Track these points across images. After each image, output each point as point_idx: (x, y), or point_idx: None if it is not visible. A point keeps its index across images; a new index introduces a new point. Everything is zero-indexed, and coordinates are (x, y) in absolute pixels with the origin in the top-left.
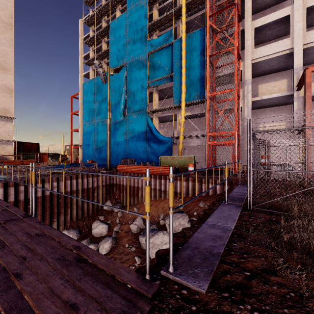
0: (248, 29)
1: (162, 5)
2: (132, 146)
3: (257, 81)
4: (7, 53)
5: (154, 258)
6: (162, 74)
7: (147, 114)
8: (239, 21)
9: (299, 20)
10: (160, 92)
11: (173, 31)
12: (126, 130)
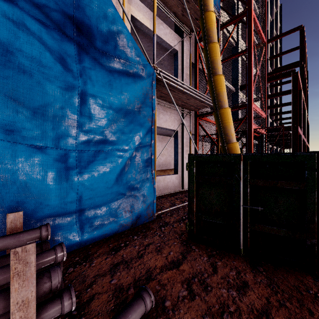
0: None
1: None
2: None
3: None
4: None
5: None
6: None
7: None
8: None
9: None
10: None
11: None
12: None
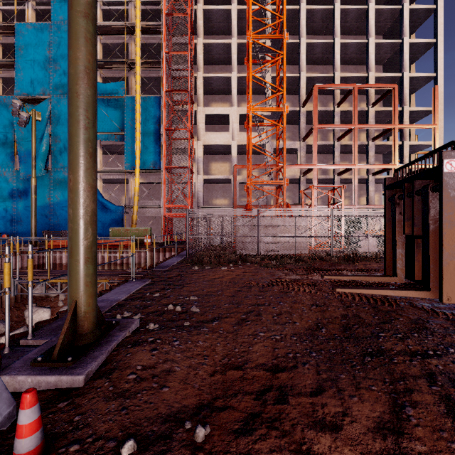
0: (200, 113)
1: (108, 40)
2: (61, 214)
3: (209, 158)
4: None
5: None
6: (109, 129)
7: None
8: (193, 103)
9: (235, 121)
10: (105, 147)
11: (125, 85)
12: (50, 191)
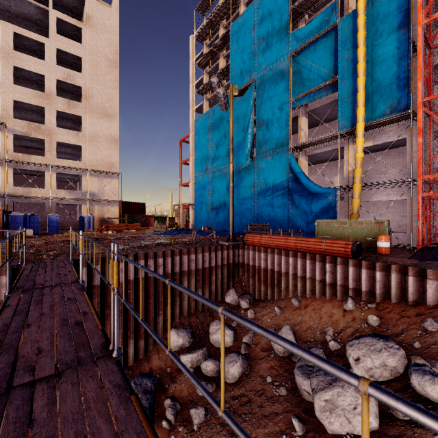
0: None
1: None
2: (264, 205)
3: None
4: (112, 97)
5: (335, 437)
6: (315, 83)
7: (289, 151)
8: None
9: None
10: (310, 115)
11: (338, 4)
12: (254, 180)
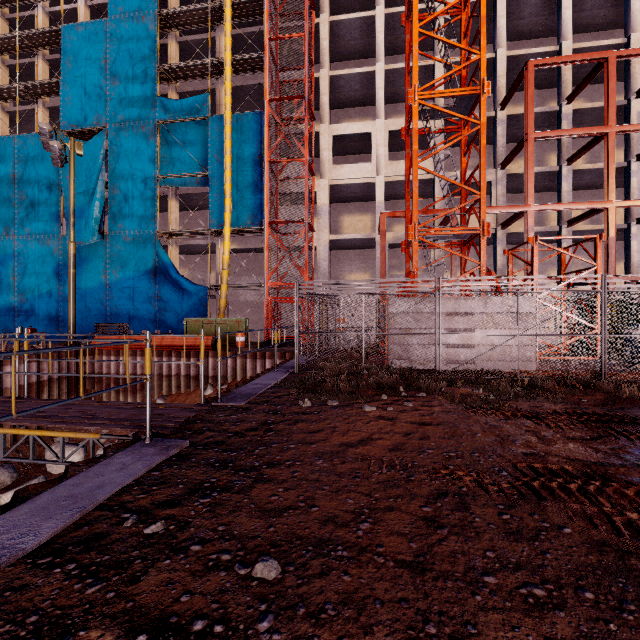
0: (325, 135)
1: (187, 37)
2: (121, 299)
3: (339, 209)
4: None
5: None
6: (187, 169)
7: (156, 237)
8: (313, 119)
9: (381, 144)
10: (183, 199)
11: (209, 99)
12: (106, 265)
